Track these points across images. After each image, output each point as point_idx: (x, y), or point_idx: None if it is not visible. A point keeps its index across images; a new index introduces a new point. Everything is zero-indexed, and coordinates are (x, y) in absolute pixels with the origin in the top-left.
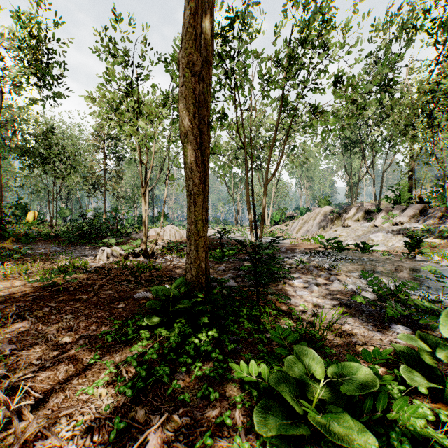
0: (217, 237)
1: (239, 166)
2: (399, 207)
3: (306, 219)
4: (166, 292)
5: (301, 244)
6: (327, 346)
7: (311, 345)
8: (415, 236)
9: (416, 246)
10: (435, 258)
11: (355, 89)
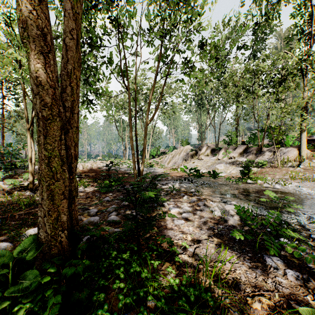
0: (105, 170)
1: (126, 114)
2: (232, 147)
3: (174, 154)
4: (6, 261)
5: (171, 172)
6: (219, 307)
7: (202, 311)
8: (246, 167)
9: (247, 173)
10: (258, 181)
11: (217, 50)
